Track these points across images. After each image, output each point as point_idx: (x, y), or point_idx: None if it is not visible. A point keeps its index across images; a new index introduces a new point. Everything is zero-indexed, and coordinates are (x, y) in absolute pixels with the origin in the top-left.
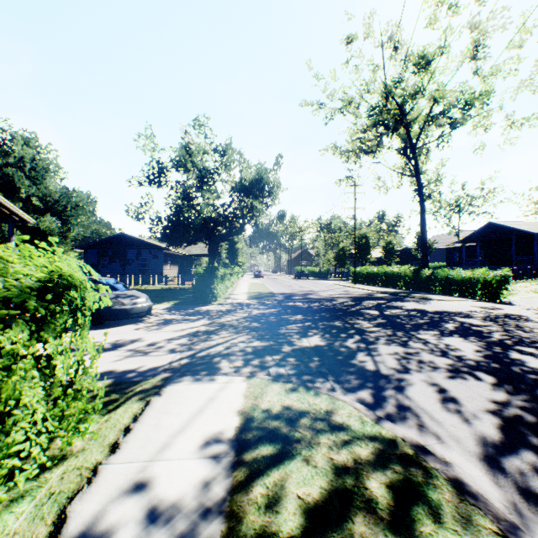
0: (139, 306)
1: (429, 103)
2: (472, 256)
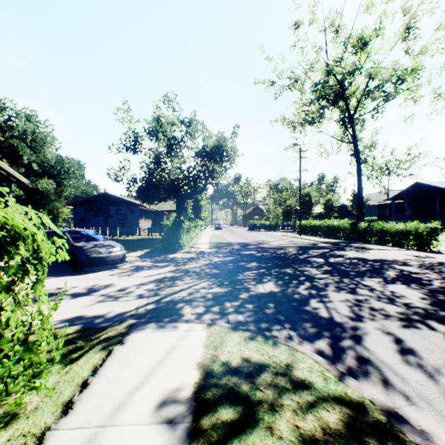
0: (114, 254)
1: (366, 79)
2: (400, 212)
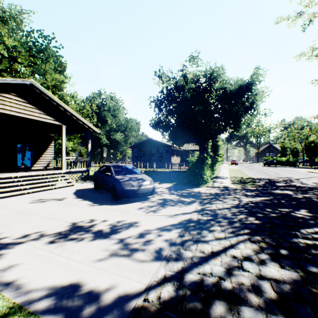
0: (144, 187)
1: None
2: None
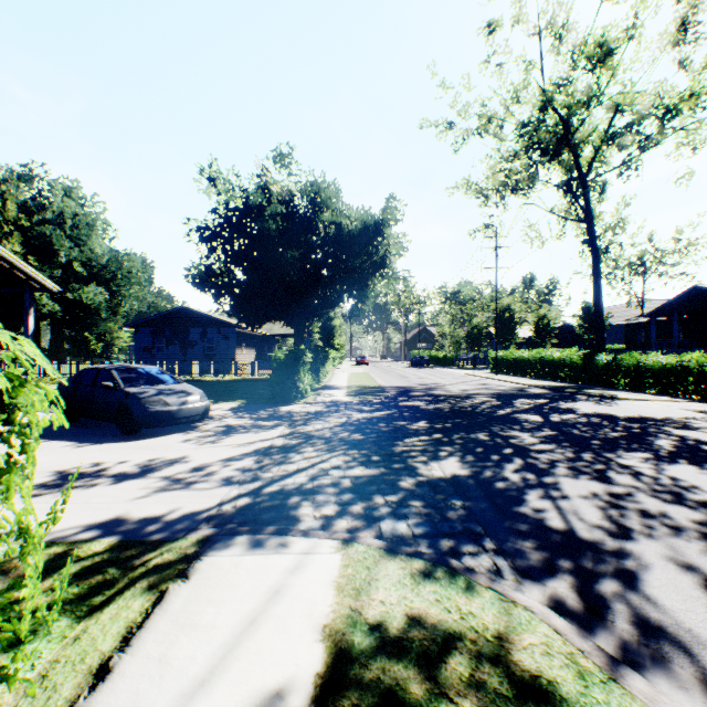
0: (190, 407)
1: (609, 114)
2: (664, 336)
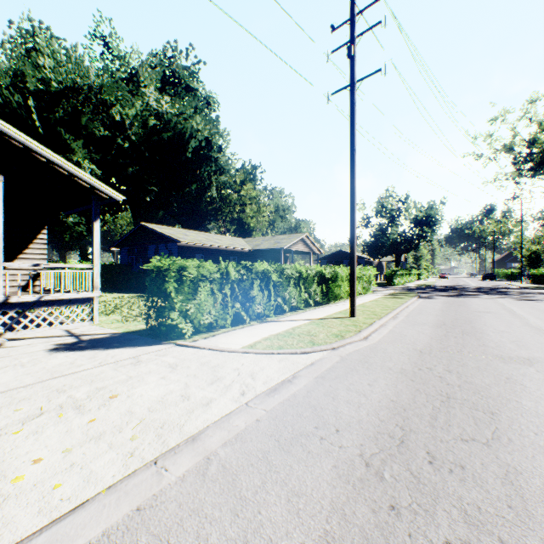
0: None
1: None
2: None
